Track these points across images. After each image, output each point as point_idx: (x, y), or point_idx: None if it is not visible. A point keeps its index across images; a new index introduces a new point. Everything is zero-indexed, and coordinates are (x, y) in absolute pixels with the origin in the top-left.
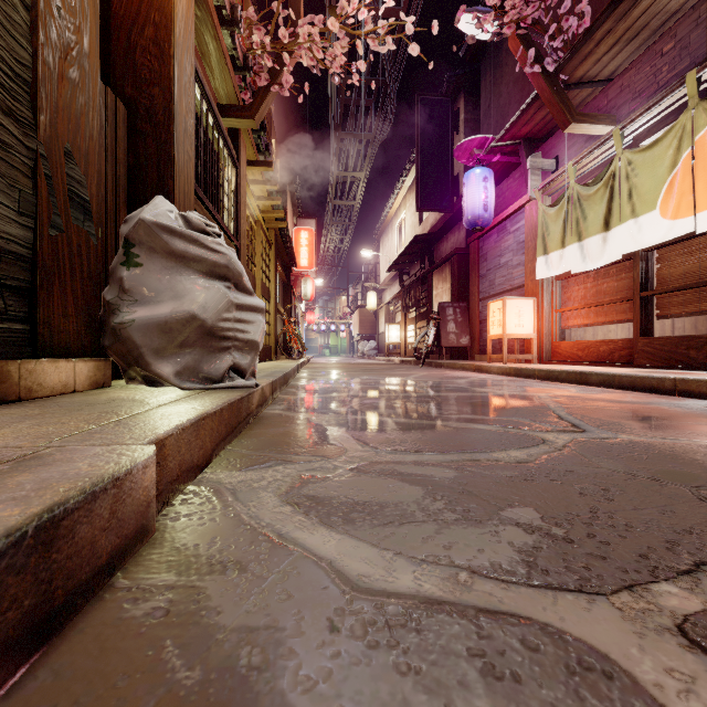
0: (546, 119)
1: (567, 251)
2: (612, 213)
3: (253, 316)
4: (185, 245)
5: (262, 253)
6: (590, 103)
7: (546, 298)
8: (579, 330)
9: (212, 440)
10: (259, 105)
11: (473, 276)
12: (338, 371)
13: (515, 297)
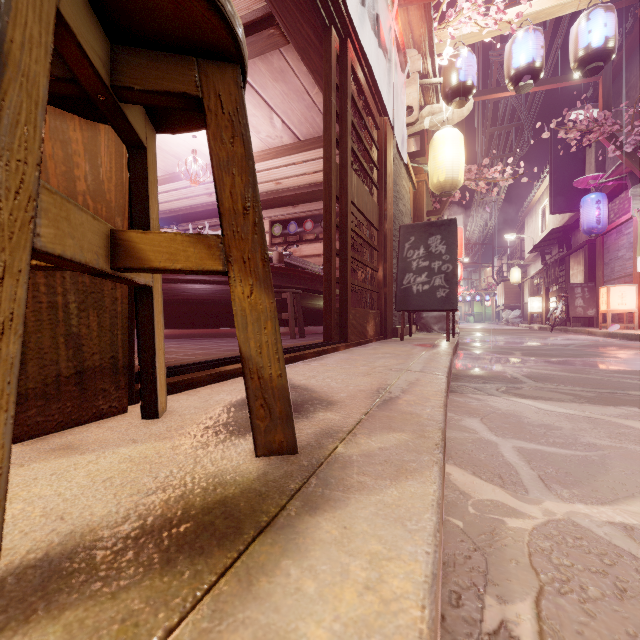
0: None
1: None
2: None
3: (456, 313)
4: None
5: None
6: None
7: None
8: None
9: None
10: (443, 208)
11: (598, 263)
12: (483, 333)
13: (617, 285)
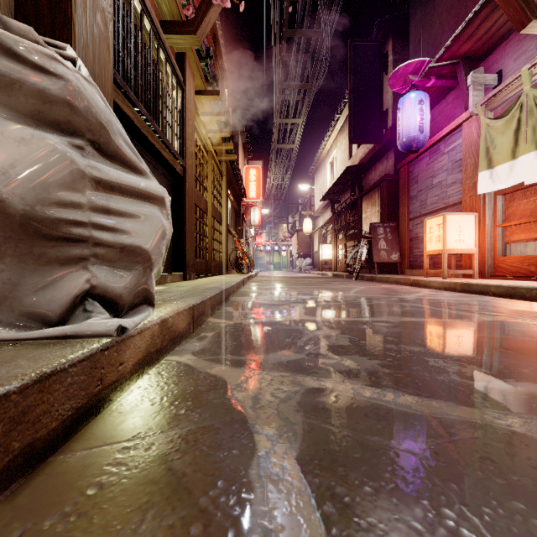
0: (489, 33)
1: (519, 161)
2: None
3: (139, 206)
4: None
5: (214, 181)
6: None
7: (488, 213)
8: (520, 245)
9: None
10: (201, 20)
11: (403, 198)
12: (280, 285)
13: (455, 213)
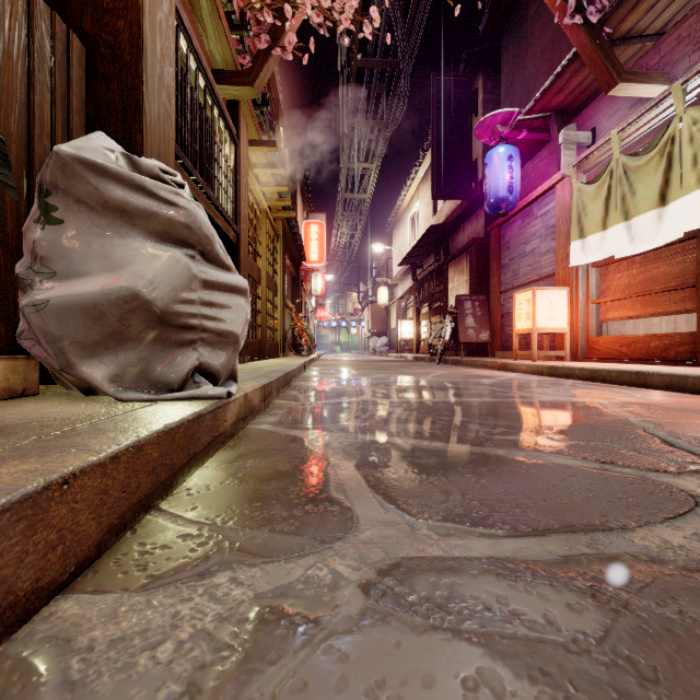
0: (582, 86)
1: (609, 232)
2: (670, 185)
3: (230, 298)
4: (123, 193)
5: (268, 244)
6: (636, 63)
7: (581, 288)
8: (618, 324)
9: (104, 511)
10: (258, 70)
11: (494, 267)
12: (348, 369)
13: (546, 287)
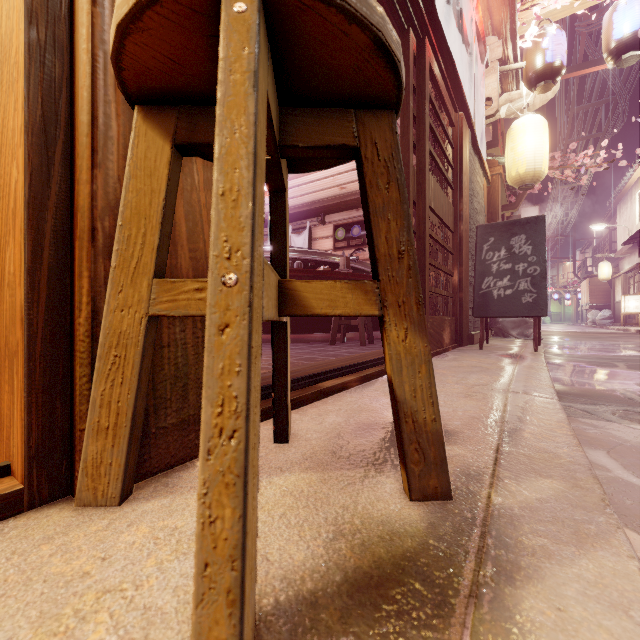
0: None
1: None
2: None
3: None
4: None
5: None
6: None
7: None
8: None
9: None
10: (519, 201)
11: None
12: (567, 337)
13: None
